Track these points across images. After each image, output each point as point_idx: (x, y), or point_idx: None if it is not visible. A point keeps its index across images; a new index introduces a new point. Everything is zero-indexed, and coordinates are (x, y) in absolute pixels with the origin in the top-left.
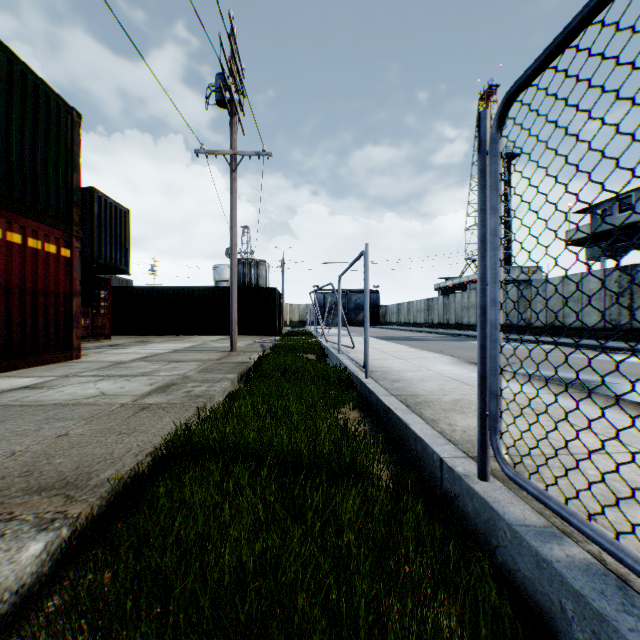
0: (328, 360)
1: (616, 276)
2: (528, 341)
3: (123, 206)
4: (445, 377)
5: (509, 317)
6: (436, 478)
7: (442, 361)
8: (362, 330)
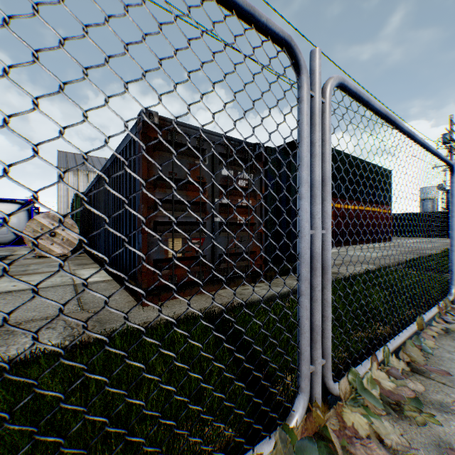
0: None
1: None
2: None
3: None
4: None
5: None
6: None
7: None
8: None
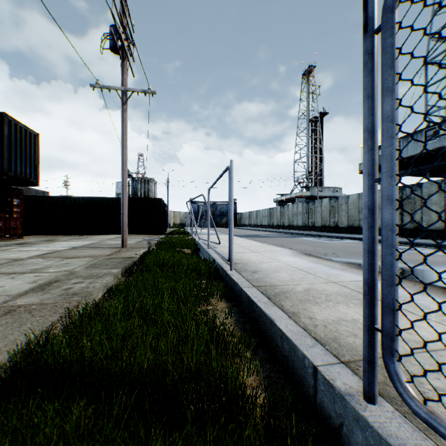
0: (200, 253)
1: None
2: (338, 237)
3: (33, 130)
4: (292, 267)
5: (324, 221)
6: (308, 384)
7: (286, 253)
8: (225, 230)
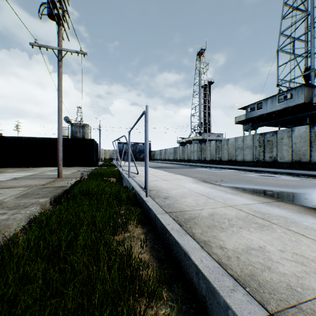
0: (123, 181)
1: (258, 138)
2: (222, 168)
3: None
4: (195, 193)
5: (212, 156)
6: None
7: (189, 181)
8: (142, 163)
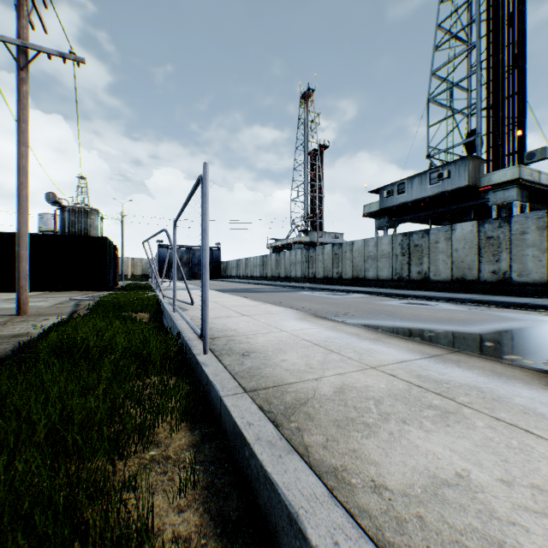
0: (164, 318)
1: (400, 240)
2: (343, 291)
3: None
4: (303, 341)
5: (326, 271)
6: None
7: (289, 316)
8: None
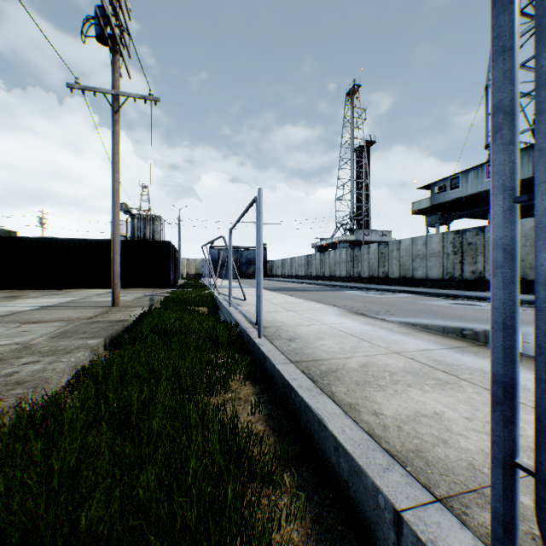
0: (220, 312)
1: (452, 238)
2: (389, 290)
3: None
4: (340, 332)
5: (372, 270)
6: (384, 537)
7: (330, 312)
8: (252, 282)
